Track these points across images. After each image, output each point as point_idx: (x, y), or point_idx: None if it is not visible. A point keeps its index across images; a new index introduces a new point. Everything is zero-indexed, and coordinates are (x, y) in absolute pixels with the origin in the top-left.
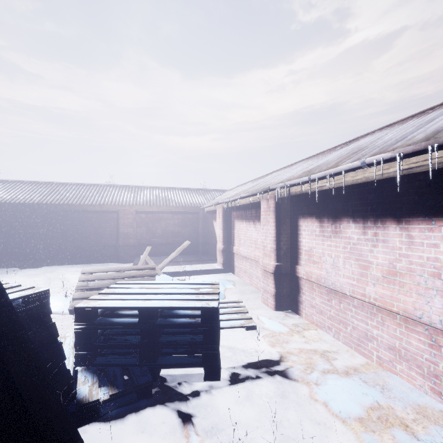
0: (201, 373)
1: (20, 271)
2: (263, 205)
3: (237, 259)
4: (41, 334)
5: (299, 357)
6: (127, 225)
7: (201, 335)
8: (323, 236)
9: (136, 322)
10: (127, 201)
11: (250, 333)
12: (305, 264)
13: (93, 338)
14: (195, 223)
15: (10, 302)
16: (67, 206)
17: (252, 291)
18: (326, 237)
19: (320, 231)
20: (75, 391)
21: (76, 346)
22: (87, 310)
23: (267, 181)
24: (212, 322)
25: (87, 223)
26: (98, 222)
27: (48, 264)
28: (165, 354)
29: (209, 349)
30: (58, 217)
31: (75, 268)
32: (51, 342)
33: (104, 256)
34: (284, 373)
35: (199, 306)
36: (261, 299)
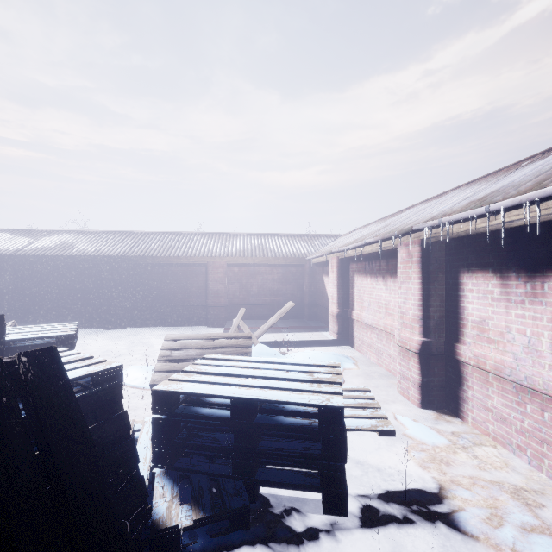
0: (317, 499)
1: (104, 332)
2: (400, 254)
3: (358, 328)
4: (109, 427)
5: (473, 494)
6: (217, 281)
7: (318, 443)
8: (508, 300)
9: (227, 416)
10: (217, 251)
11: (385, 440)
12: (473, 343)
13: (173, 433)
14: (299, 279)
15: (70, 385)
16: (151, 259)
17: (381, 375)
18: (513, 302)
19: (502, 293)
20: (149, 507)
21: (153, 441)
22: (167, 395)
23: (403, 219)
24: (336, 428)
25: (173, 279)
26: (185, 277)
27: (132, 325)
28: (266, 463)
29: (330, 468)
30: (142, 271)
31: (160, 331)
32: (122, 438)
33: (192, 318)
34: (452, 520)
35: (315, 402)
36: (398, 388)
